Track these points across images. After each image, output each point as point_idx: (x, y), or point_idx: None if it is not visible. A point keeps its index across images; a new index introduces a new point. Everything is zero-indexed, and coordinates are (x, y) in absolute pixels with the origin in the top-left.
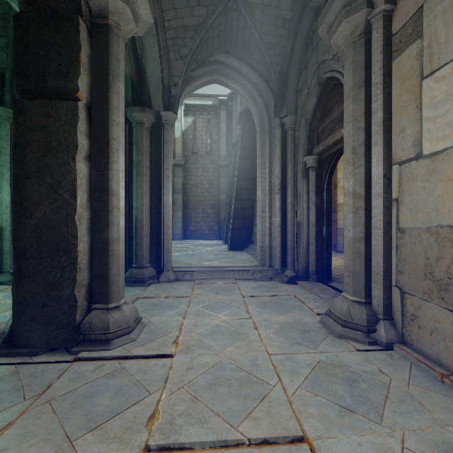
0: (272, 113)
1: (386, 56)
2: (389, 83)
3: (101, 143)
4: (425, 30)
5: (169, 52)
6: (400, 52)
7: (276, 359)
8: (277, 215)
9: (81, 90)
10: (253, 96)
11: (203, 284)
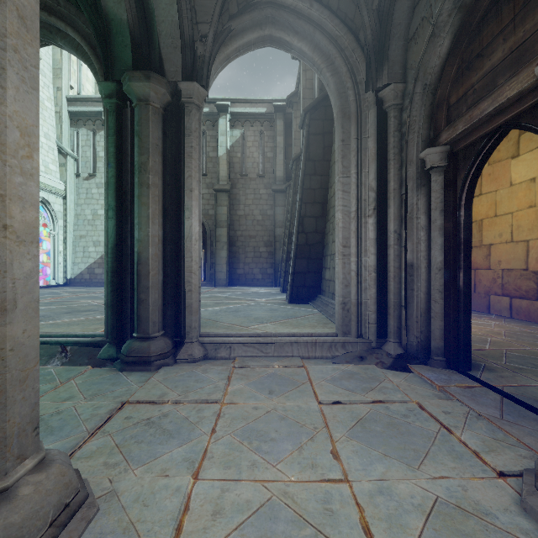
0: (362, 84)
1: None
2: None
3: None
4: None
5: None
6: None
7: None
8: (370, 252)
9: None
10: (329, 60)
11: (247, 369)
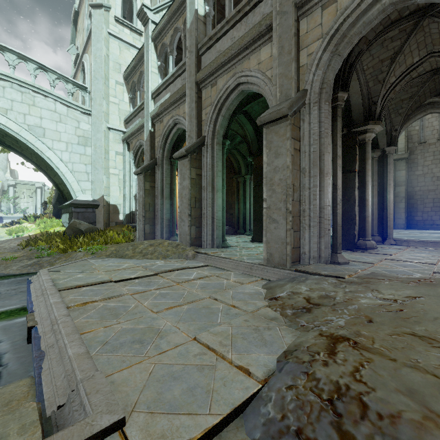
0: None
1: None
2: None
3: (362, 183)
4: None
5: (390, 115)
6: None
7: None
8: None
9: (356, 168)
10: None
11: (416, 248)
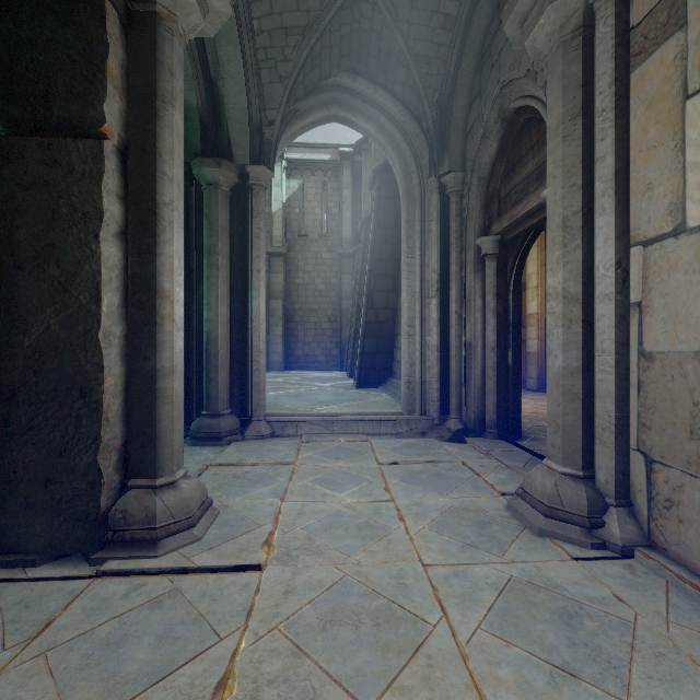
0: (426, 169)
1: (620, 65)
2: (626, 110)
3: (144, 210)
4: (690, 15)
5: (260, 69)
6: (646, 56)
7: (436, 574)
8: (433, 332)
9: (108, 121)
10: (394, 142)
11: (315, 443)
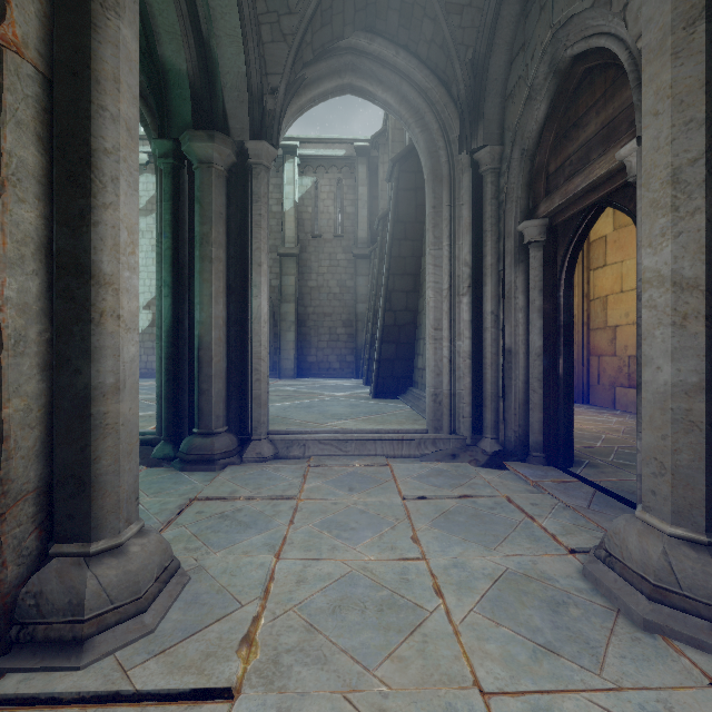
0: (456, 144)
1: None
2: None
3: (73, 160)
4: None
5: (260, 25)
6: None
7: None
8: (464, 336)
9: (14, 24)
10: (418, 114)
11: (325, 468)
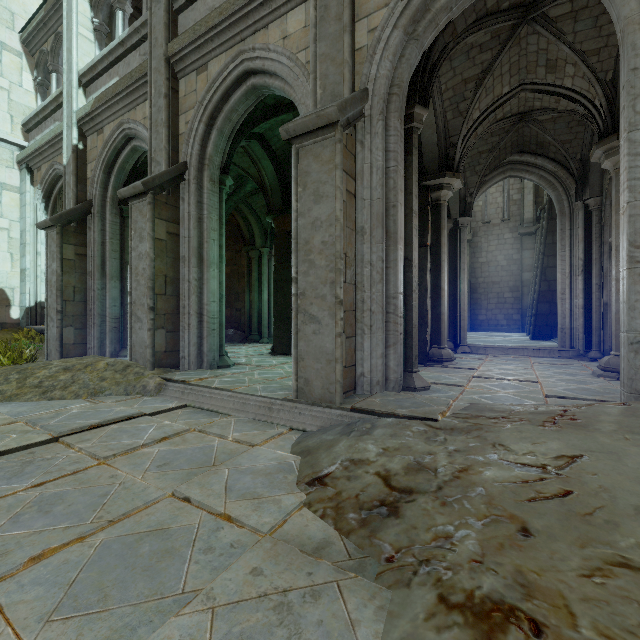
0: (573, 196)
1: None
2: None
3: (436, 264)
4: None
5: (465, 172)
6: None
7: (540, 375)
8: (579, 297)
9: (428, 241)
10: (550, 183)
11: (496, 357)
